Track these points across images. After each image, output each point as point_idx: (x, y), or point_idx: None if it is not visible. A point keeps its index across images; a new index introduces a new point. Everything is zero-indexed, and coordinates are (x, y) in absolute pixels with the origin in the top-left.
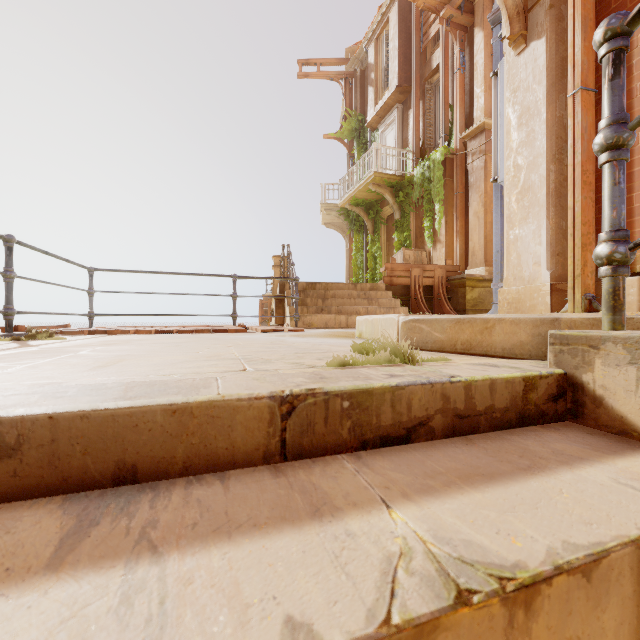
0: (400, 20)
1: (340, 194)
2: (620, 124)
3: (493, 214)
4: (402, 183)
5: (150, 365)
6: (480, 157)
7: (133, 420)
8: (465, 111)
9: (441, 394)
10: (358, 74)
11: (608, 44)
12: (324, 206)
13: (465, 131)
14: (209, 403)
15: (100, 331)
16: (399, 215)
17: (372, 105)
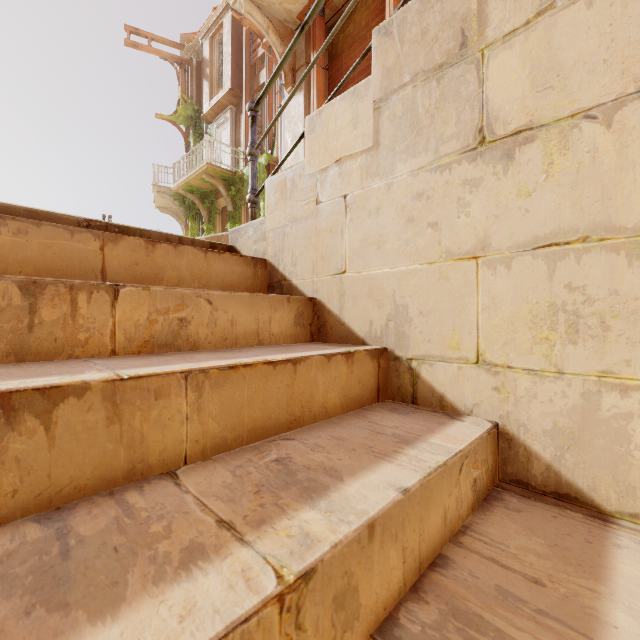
0: (233, 29)
1: (174, 178)
2: (252, 146)
3: None
4: (234, 178)
5: None
6: None
7: (9, 210)
8: None
9: (166, 238)
10: (194, 64)
11: (249, 113)
12: (157, 188)
13: None
14: (47, 212)
15: None
16: (232, 207)
17: (207, 99)
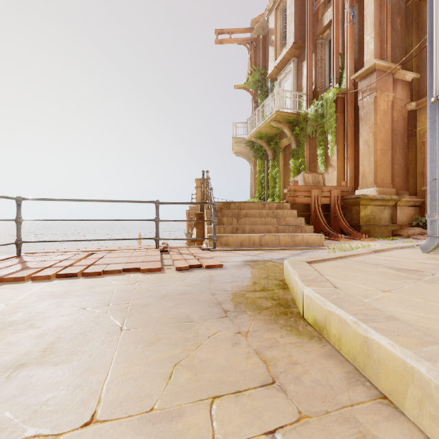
0: None
1: (247, 130)
2: None
3: (428, 138)
4: (298, 119)
5: None
6: (370, 94)
7: None
8: (354, 57)
9: None
10: (261, 38)
11: None
12: (235, 139)
13: (356, 73)
14: None
15: None
16: (295, 145)
17: (272, 60)
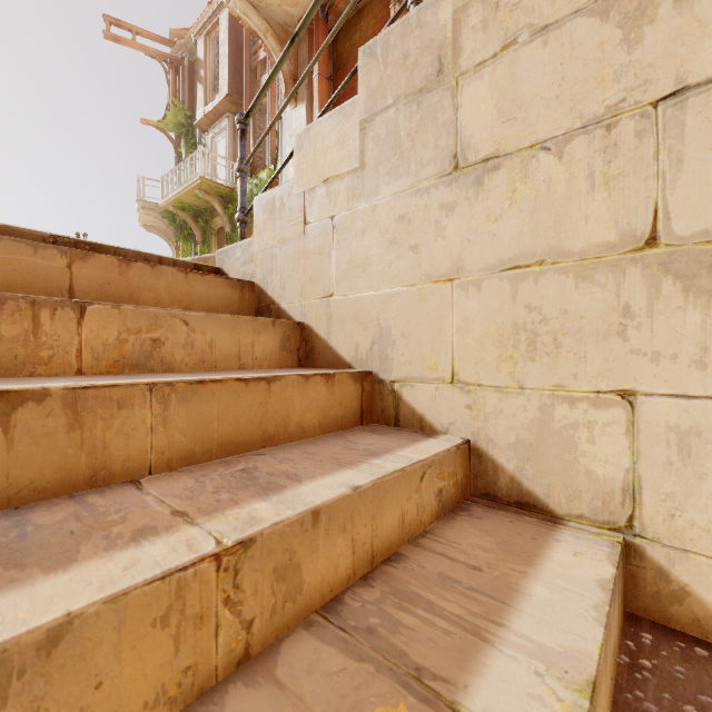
0: (231, 28)
1: (162, 193)
2: (242, 162)
3: None
4: (232, 195)
5: None
6: None
7: None
8: None
9: (145, 258)
10: (186, 64)
11: (238, 125)
12: (142, 203)
13: None
14: (8, 226)
15: None
16: (230, 228)
17: (202, 104)
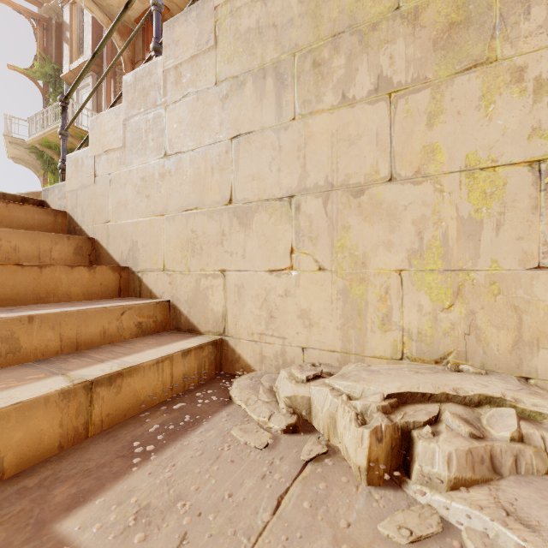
0: None
1: (29, 132)
2: (63, 128)
3: None
4: None
5: None
6: None
7: None
8: None
9: None
10: (54, 24)
11: (60, 103)
12: (9, 138)
13: None
14: None
15: None
16: None
17: (68, 61)
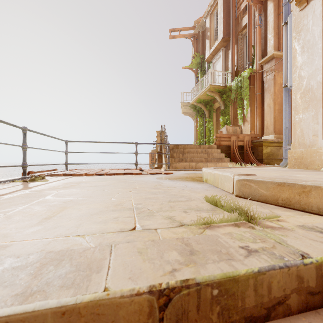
0: (224, 2)
1: (191, 97)
2: None
3: (283, 106)
4: (225, 90)
5: (76, 217)
6: (271, 73)
7: None
8: (262, 48)
9: (296, 275)
10: (200, 34)
11: None
12: (182, 104)
13: (262, 59)
14: (95, 302)
15: (68, 174)
16: (223, 107)
17: (208, 49)
